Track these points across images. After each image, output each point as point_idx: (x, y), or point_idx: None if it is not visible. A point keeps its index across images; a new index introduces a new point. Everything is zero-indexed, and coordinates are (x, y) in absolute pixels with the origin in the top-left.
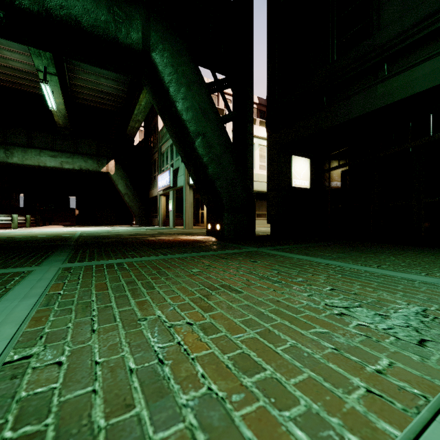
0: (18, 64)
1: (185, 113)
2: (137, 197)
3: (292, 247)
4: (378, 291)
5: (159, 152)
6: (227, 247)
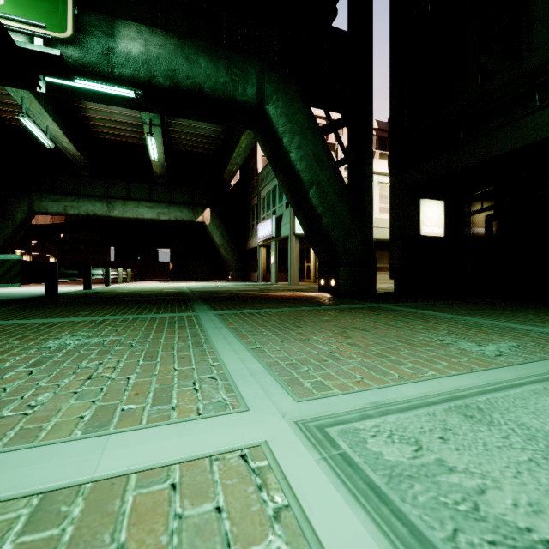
0: (122, 117)
1: (298, 162)
2: (233, 249)
3: (418, 304)
4: (489, 335)
5: (258, 198)
6: (347, 302)
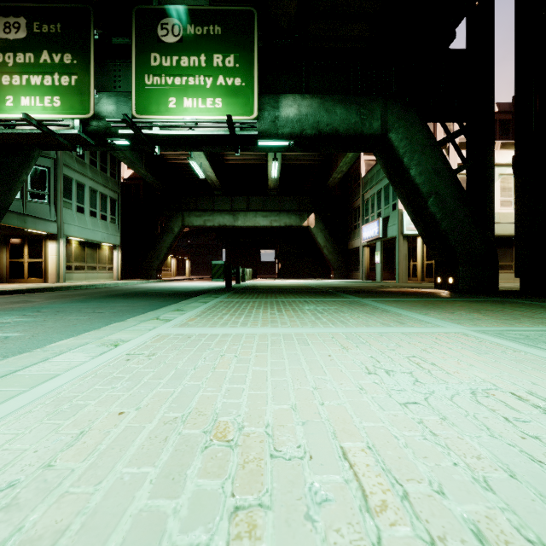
0: None
1: (418, 177)
2: (335, 249)
3: (545, 299)
4: None
5: (361, 200)
6: (470, 297)
